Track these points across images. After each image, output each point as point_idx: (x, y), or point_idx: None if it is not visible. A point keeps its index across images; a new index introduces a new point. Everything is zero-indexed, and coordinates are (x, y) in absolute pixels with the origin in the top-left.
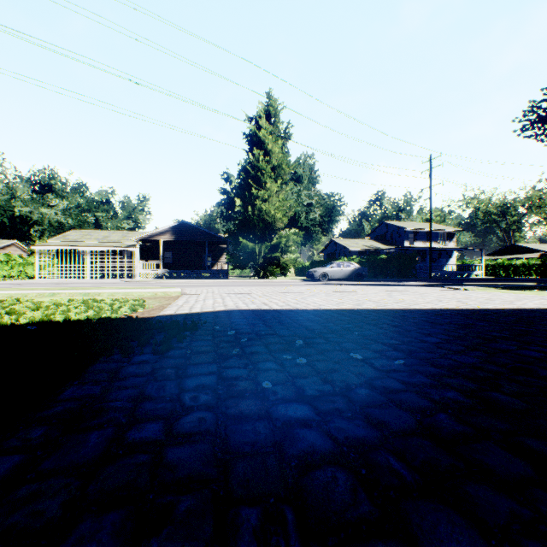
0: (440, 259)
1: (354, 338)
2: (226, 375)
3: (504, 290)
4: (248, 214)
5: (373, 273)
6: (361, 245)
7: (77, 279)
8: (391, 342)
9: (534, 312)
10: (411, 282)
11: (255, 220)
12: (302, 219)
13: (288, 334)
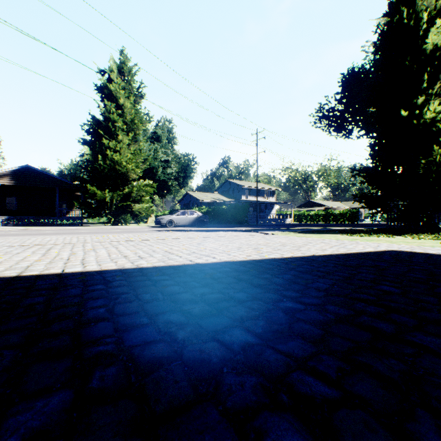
0: (266, 210)
1: None
2: None
3: (300, 233)
4: (99, 162)
5: (217, 220)
6: (210, 198)
7: None
8: None
9: (313, 262)
10: (241, 227)
11: (107, 169)
12: (159, 173)
13: None
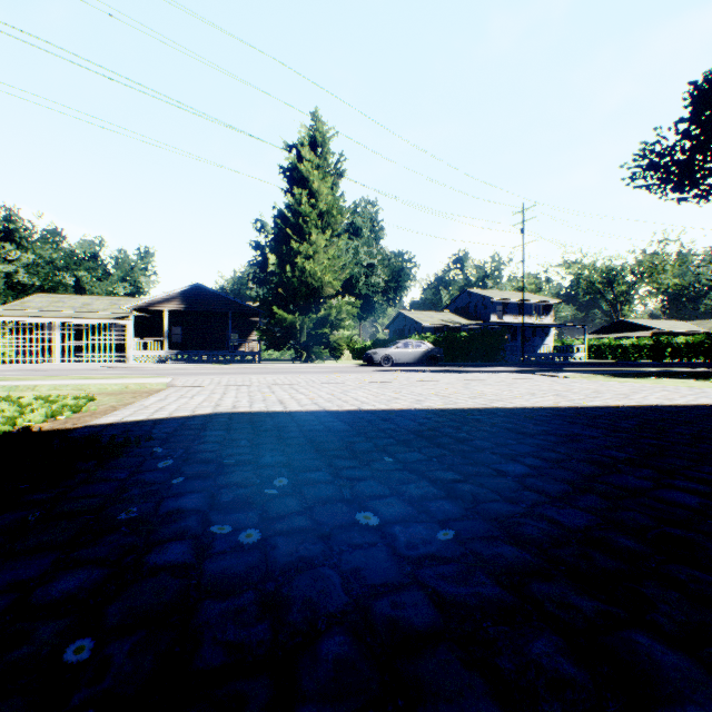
0: (535, 338)
1: (386, 467)
2: (41, 595)
3: (614, 377)
4: (286, 275)
5: (451, 356)
6: (438, 320)
7: (40, 363)
8: (447, 476)
9: (660, 411)
10: (498, 367)
11: (296, 283)
12: (360, 284)
13: (275, 462)
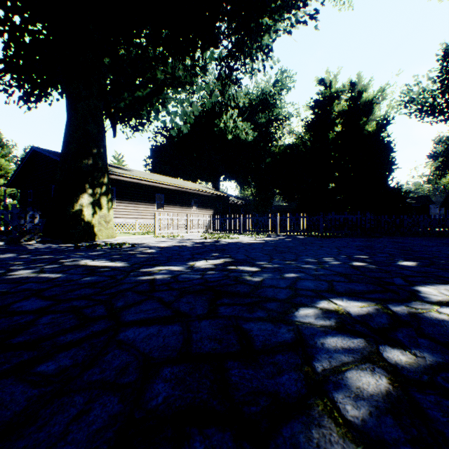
0: None
1: None
2: None
3: None
4: None
5: None
6: None
7: None
8: None
9: None
10: None
11: None
12: None
13: None
